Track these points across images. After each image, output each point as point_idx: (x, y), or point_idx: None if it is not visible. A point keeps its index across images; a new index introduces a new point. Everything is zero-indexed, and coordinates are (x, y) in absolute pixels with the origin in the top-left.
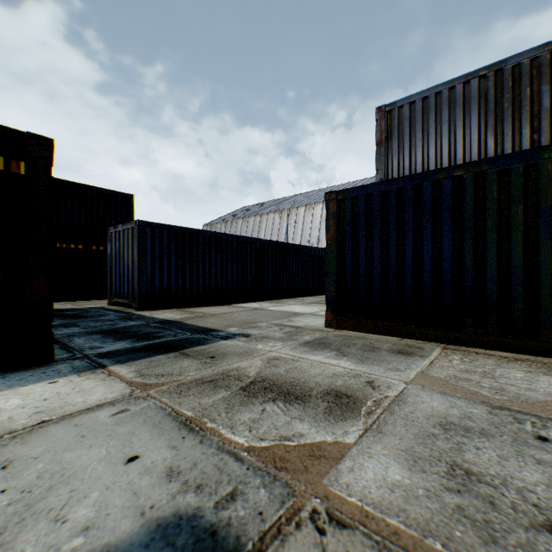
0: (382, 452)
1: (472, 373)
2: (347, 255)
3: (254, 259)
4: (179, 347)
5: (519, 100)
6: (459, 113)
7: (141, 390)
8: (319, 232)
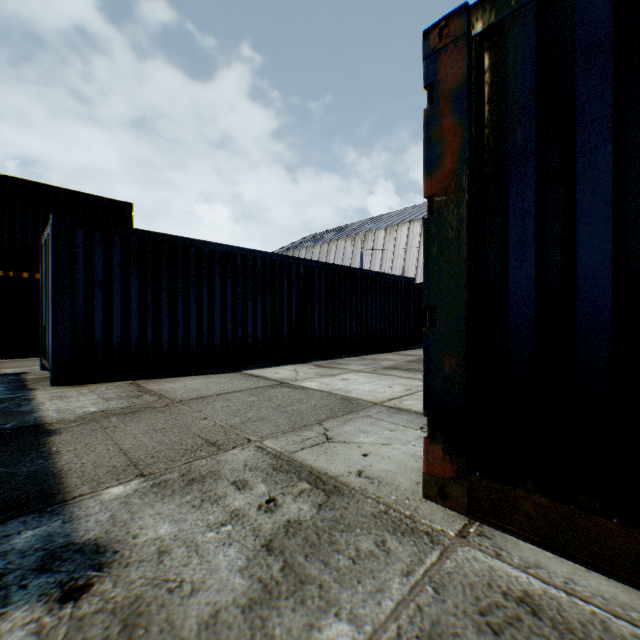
0: None
1: None
2: (513, 239)
3: (294, 292)
4: None
5: None
6: None
7: None
8: (404, 262)
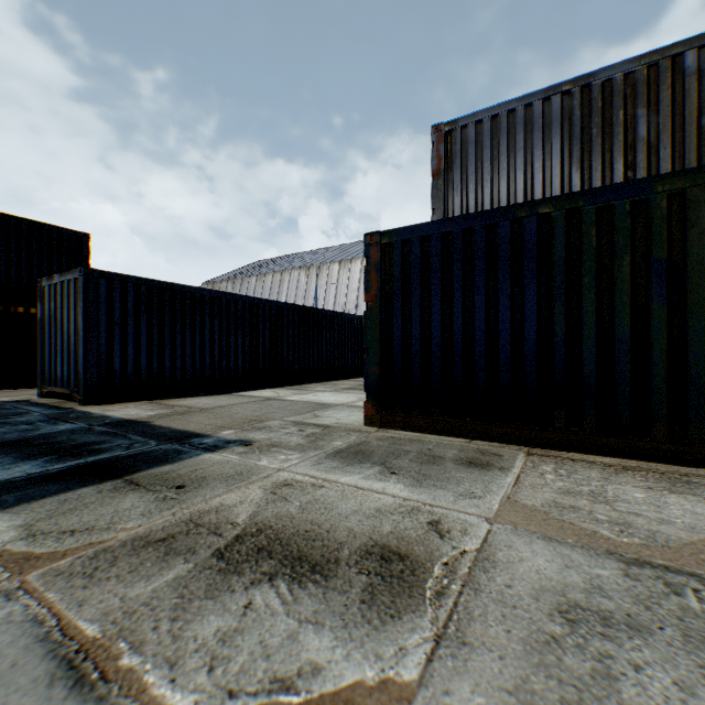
0: (474, 702)
1: (577, 494)
2: (395, 323)
3: (268, 329)
4: (129, 468)
5: (611, 126)
6: (537, 139)
7: (14, 572)
8: (358, 296)
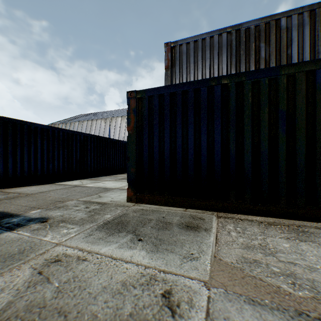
0: None
1: (253, 248)
2: (144, 143)
3: (78, 147)
4: None
5: (249, 50)
6: (216, 54)
7: None
8: None
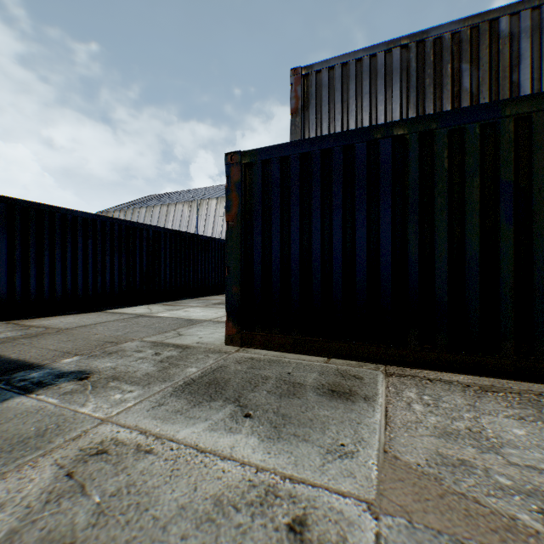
0: None
1: (457, 437)
2: (255, 243)
3: (145, 250)
4: None
5: (441, 77)
6: (381, 85)
7: None
8: None
